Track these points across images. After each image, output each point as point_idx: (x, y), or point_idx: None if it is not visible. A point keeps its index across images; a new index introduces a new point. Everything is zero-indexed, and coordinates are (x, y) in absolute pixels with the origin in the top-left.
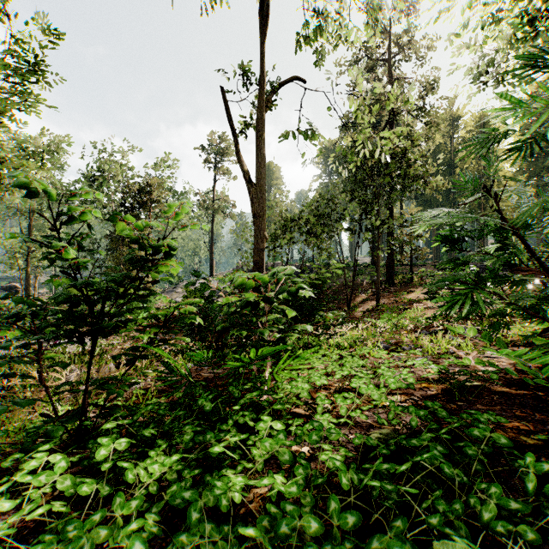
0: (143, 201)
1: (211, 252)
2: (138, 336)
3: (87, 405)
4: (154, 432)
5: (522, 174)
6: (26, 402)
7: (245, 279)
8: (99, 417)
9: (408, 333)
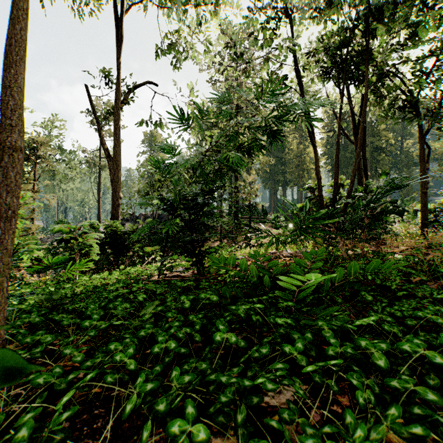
0: (28, 155)
1: (98, 203)
2: None
3: None
4: None
5: (324, 156)
6: None
7: (61, 227)
8: None
9: None
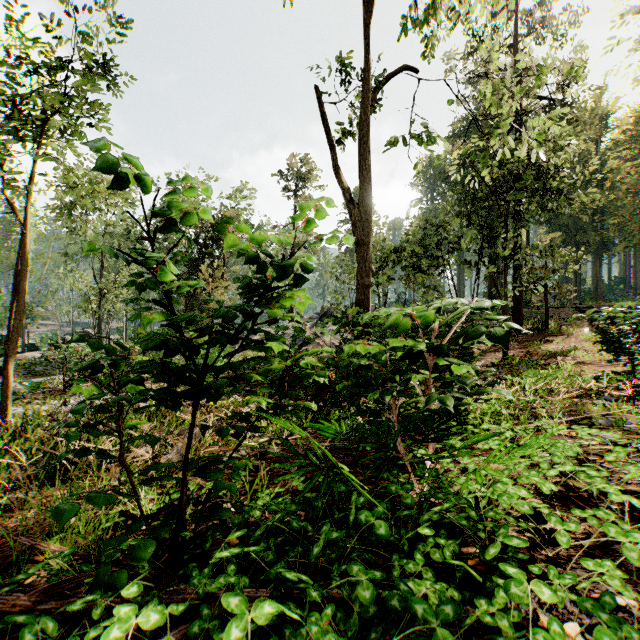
0: (217, 236)
1: None
2: (252, 401)
3: (184, 504)
4: (307, 580)
5: None
6: (100, 499)
7: (400, 316)
8: (197, 516)
9: (592, 399)
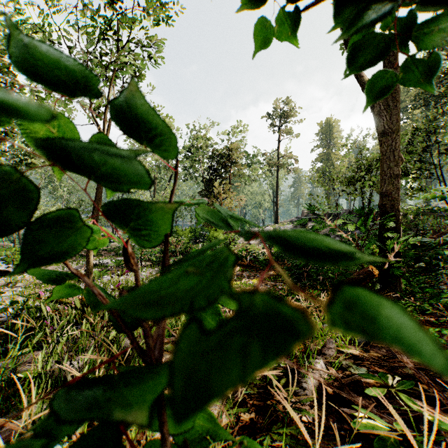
0: (225, 163)
1: (276, 203)
2: None
3: None
4: None
5: None
6: None
7: None
8: None
9: None
